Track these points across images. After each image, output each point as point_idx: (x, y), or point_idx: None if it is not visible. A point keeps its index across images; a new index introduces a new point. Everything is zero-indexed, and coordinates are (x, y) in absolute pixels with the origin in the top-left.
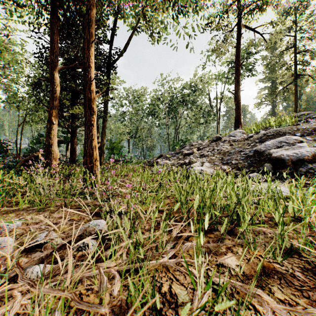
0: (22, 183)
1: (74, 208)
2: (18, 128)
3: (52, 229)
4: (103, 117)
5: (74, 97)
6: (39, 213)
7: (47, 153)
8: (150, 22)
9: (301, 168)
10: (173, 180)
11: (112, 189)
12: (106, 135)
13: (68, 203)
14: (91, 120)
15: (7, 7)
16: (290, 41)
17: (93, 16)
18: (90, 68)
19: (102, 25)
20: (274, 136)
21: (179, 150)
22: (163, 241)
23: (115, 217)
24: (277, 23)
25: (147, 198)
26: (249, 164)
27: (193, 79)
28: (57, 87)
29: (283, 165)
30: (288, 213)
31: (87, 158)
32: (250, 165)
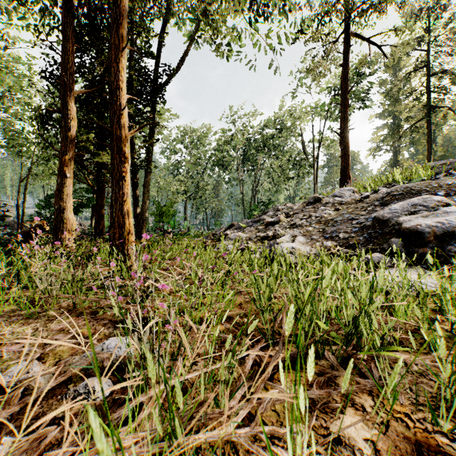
0: (1, 273)
1: (87, 312)
2: (19, 185)
3: (36, 356)
4: (146, 168)
5: (101, 137)
6: (29, 321)
7: (56, 222)
8: (214, 23)
9: (450, 246)
10: (247, 270)
11: (140, 288)
12: (153, 195)
13: (78, 304)
14: (122, 171)
15: (4, 5)
16: (421, 57)
17: (124, 10)
18: (120, 90)
19: (144, 31)
20: (403, 196)
21: (259, 218)
22: (228, 386)
23: (146, 336)
24: (403, 30)
25: (208, 295)
26: (365, 239)
27: (279, 114)
28: (72, 122)
29: (420, 241)
30: (439, 322)
31: (115, 230)
32: (367, 240)
